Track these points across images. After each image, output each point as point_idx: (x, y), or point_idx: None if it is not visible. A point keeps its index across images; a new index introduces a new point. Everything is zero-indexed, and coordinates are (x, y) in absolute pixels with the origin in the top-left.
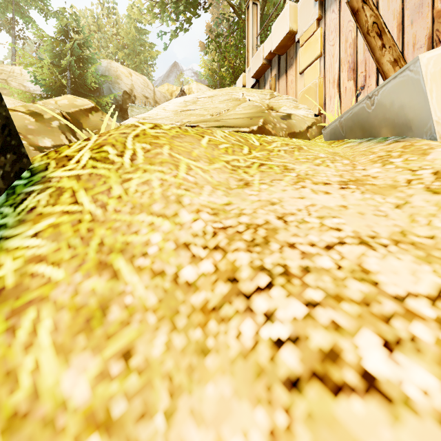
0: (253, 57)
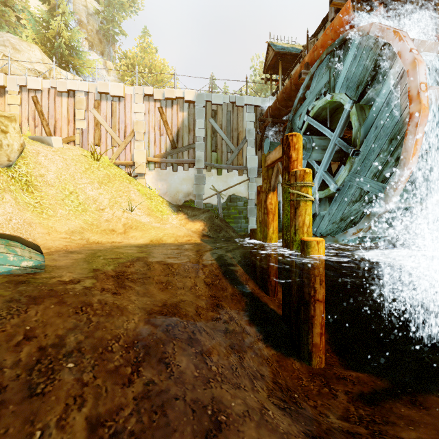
0: None
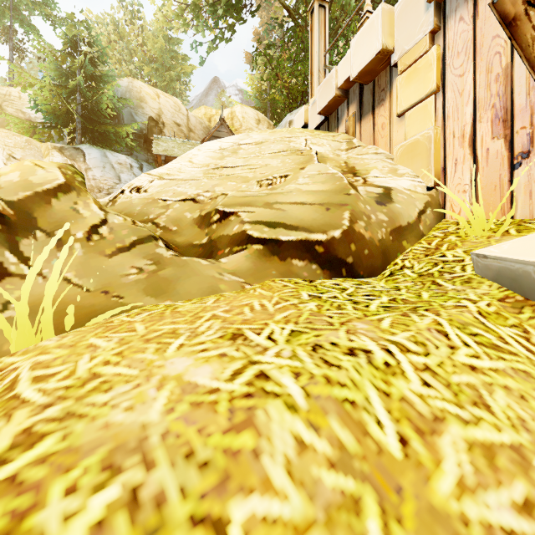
0: (320, 84)
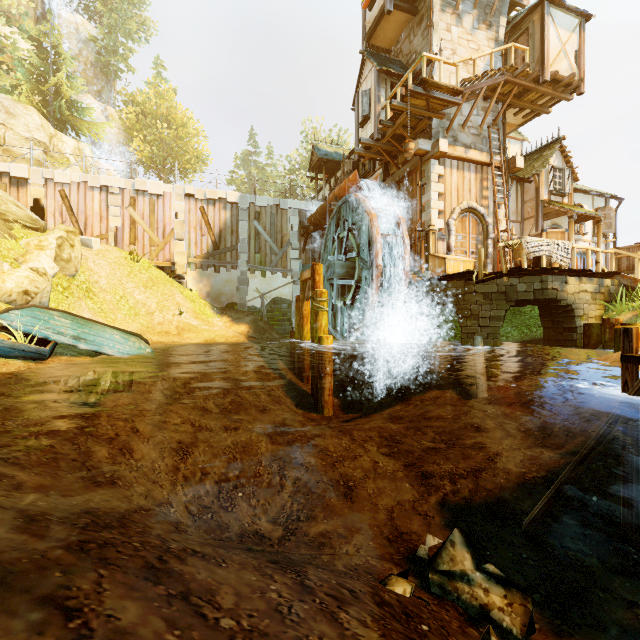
0: None
